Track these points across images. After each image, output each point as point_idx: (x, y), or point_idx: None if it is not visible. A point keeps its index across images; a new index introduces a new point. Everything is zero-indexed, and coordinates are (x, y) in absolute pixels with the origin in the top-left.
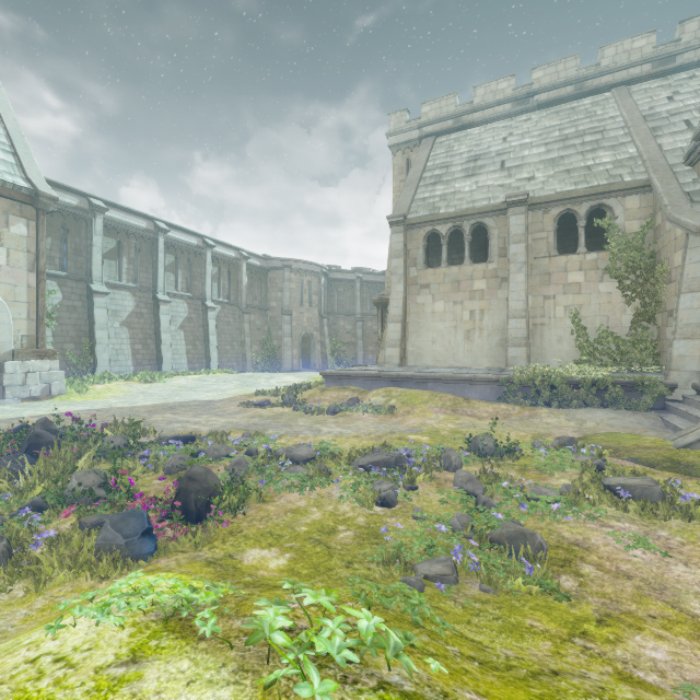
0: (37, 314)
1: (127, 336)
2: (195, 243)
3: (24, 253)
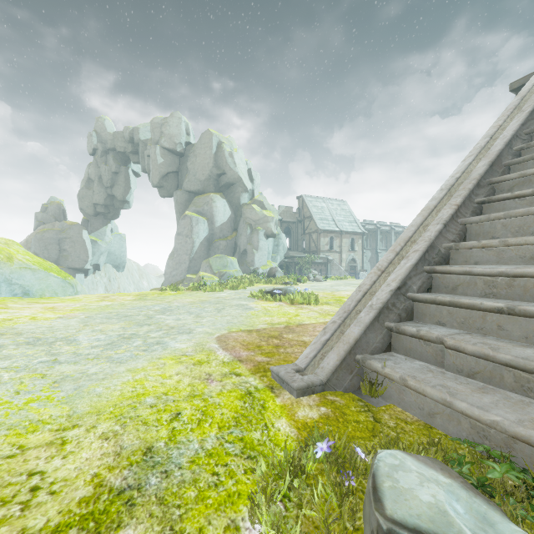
0: (362, 261)
1: (369, 265)
2: (388, 229)
3: (360, 247)
